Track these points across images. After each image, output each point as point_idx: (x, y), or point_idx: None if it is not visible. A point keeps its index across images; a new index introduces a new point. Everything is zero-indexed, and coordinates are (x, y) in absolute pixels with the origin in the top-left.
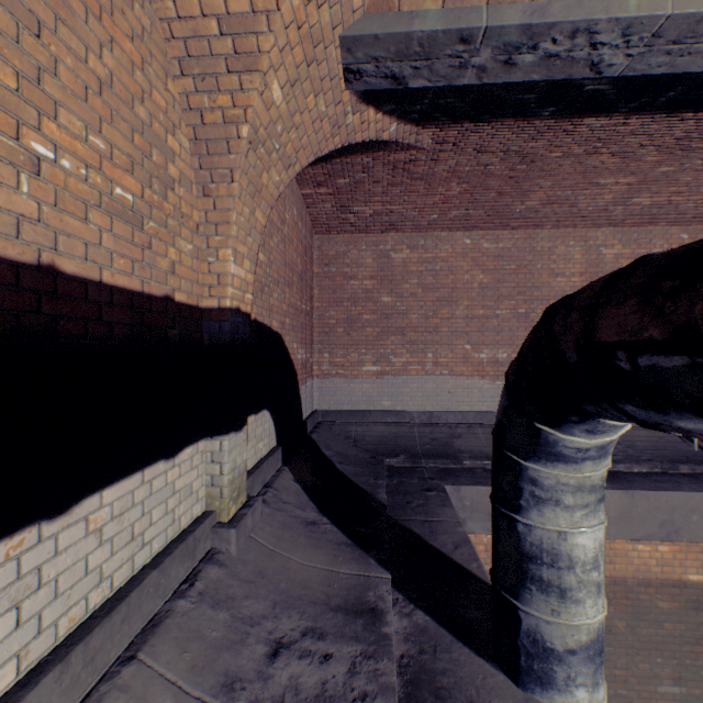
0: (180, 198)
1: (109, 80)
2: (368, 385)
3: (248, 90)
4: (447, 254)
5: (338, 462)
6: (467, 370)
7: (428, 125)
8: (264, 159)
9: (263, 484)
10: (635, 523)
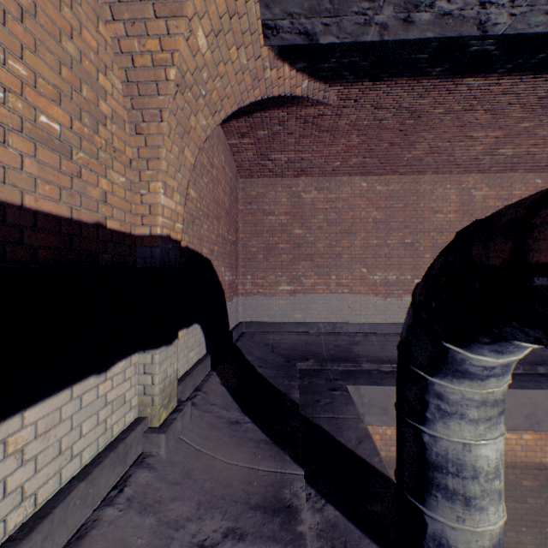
0: (112, 134)
1: (32, 9)
2: (283, 301)
3: (175, 35)
4: (347, 194)
5: (259, 366)
6: (363, 289)
7: (334, 83)
8: (191, 103)
9: (193, 388)
10: (504, 416)
